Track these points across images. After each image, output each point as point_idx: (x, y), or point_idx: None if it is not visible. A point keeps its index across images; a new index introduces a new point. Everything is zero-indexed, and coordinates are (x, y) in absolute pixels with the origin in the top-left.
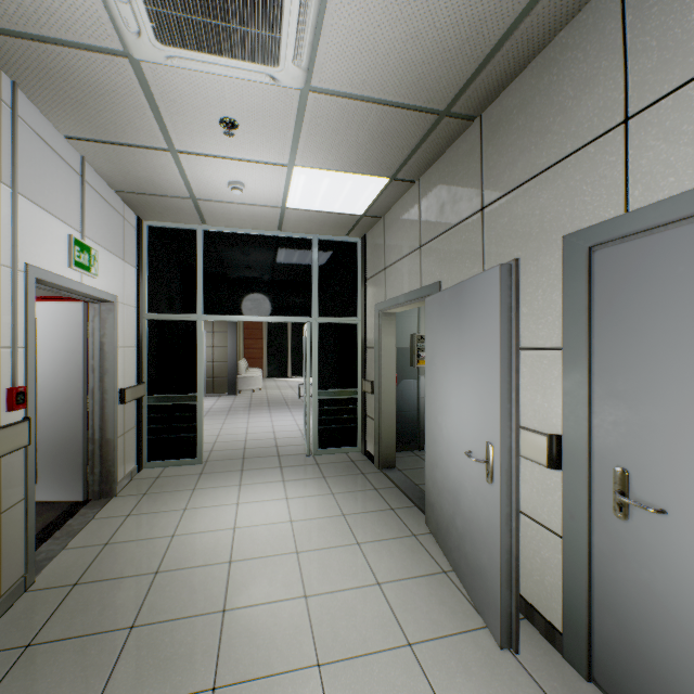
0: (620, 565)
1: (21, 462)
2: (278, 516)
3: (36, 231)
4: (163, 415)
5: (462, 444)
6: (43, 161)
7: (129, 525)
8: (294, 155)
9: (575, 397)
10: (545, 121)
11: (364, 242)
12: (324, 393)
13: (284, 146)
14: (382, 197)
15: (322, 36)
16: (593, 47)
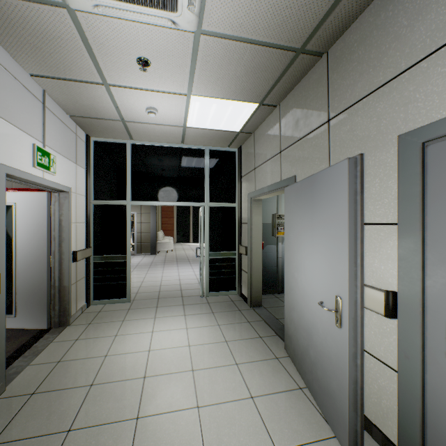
0: None
1: None
2: (180, 342)
3: (6, 140)
4: (104, 269)
5: (314, 295)
6: (12, 90)
7: (76, 347)
8: (191, 87)
9: (409, 262)
10: (382, 48)
11: (240, 151)
12: (213, 254)
13: (184, 80)
14: (253, 118)
15: None
16: None
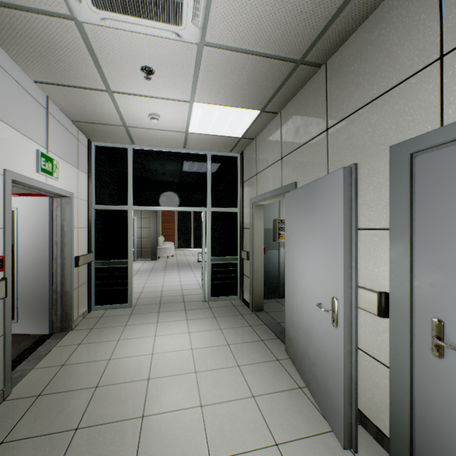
0: (437, 392)
1: (0, 309)
2: (182, 345)
3: (12, 146)
4: (105, 274)
5: (313, 297)
6: (18, 97)
7: (80, 351)
8: (194, 94)
9: (399, 265)
10: (376, 63)
11: (242, 156)
12: (215, 259)
13: (187, 87)
14: (254, 125)
15: (213, 2)
16: (414, 5)
